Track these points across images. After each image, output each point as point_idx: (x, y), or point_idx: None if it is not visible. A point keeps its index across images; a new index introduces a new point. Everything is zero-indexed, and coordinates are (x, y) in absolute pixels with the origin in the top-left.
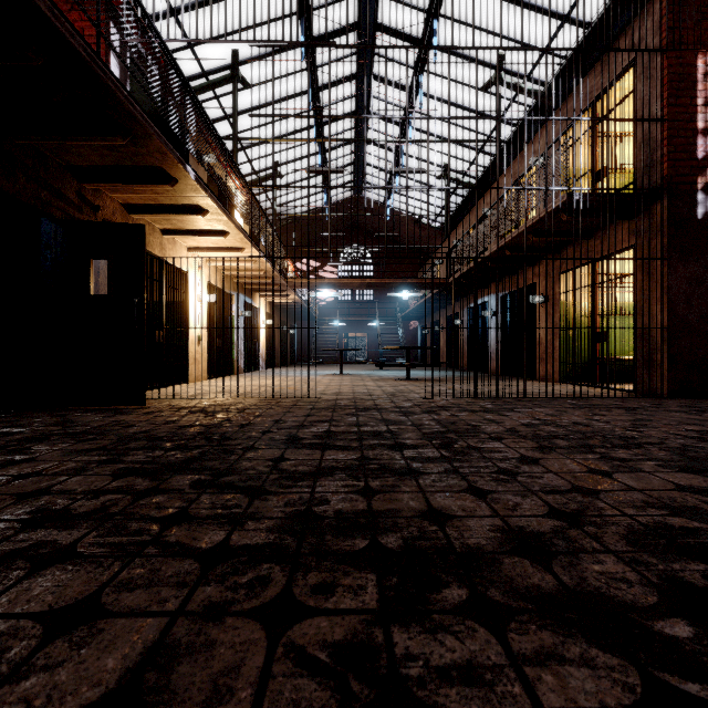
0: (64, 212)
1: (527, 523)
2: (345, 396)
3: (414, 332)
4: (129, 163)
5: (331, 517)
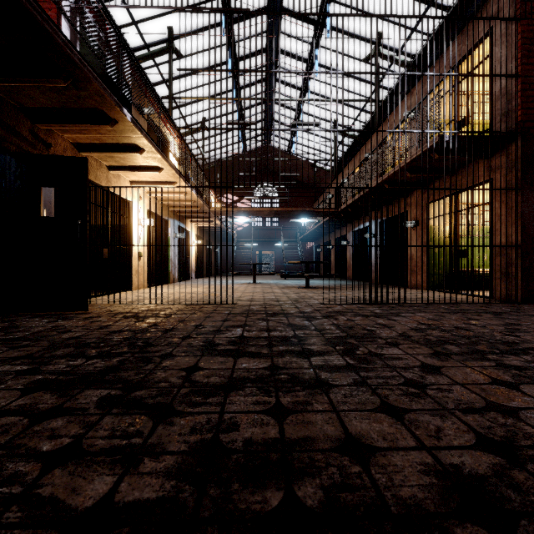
0: (18, 147)
1: (460, 460)
2: (257, 302)
3: (310, 250)
4: (74, 105)
5: (239, 450)
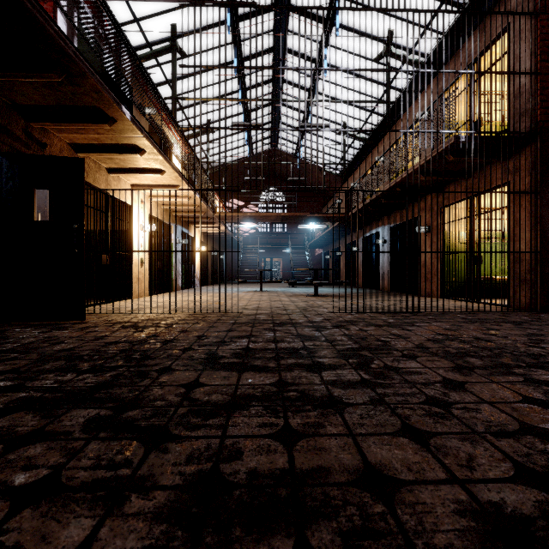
0: (11, 147)
1: (499, 496)
2: (264, 311)
3: (318, 257)
4: (70, 102)
5: (242, 484)
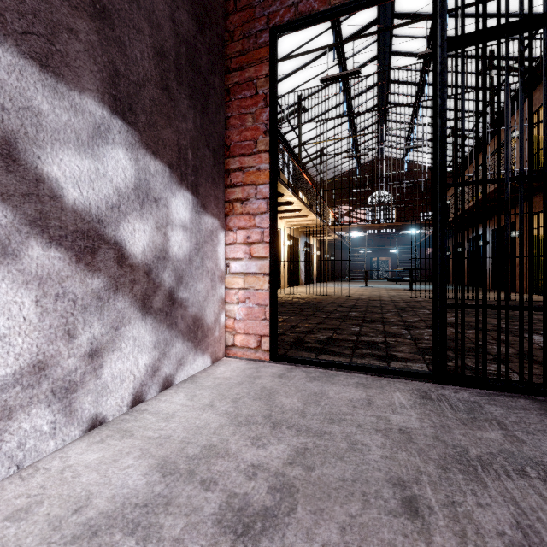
0: None
1: (408, 320)
2: (365, 296)
3: (430, 256)
4: None
5: (353, 316)
